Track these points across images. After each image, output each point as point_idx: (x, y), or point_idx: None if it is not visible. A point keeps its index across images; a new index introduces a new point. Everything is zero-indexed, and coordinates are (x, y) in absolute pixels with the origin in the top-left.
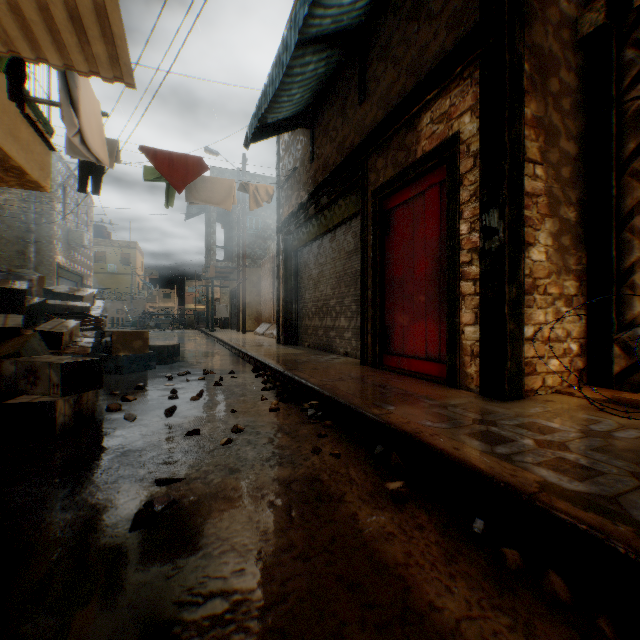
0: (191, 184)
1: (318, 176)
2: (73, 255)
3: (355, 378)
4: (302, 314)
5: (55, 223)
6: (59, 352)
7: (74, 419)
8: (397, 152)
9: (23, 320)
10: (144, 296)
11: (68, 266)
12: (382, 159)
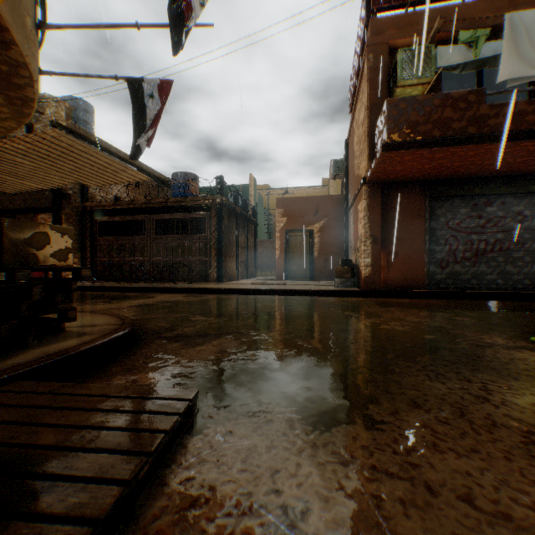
0: None
1: None
2: None
3: None
4: None
5: None
6: None
7: None
8: (31, 220)
9: None
10: None
11: None
12: (25, 218)
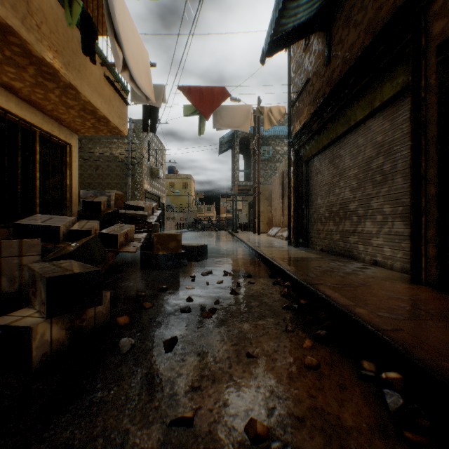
0: (217, 114)
1: (336, 75)
2: (153, 184)
3: (436, 316)
4: (313, 219)
5: (143, 164)
6: (114, 250)
7: (69, 340)
8: None
9: (95, 224)
10: (195, 209)
11: (150, 191)
12: None
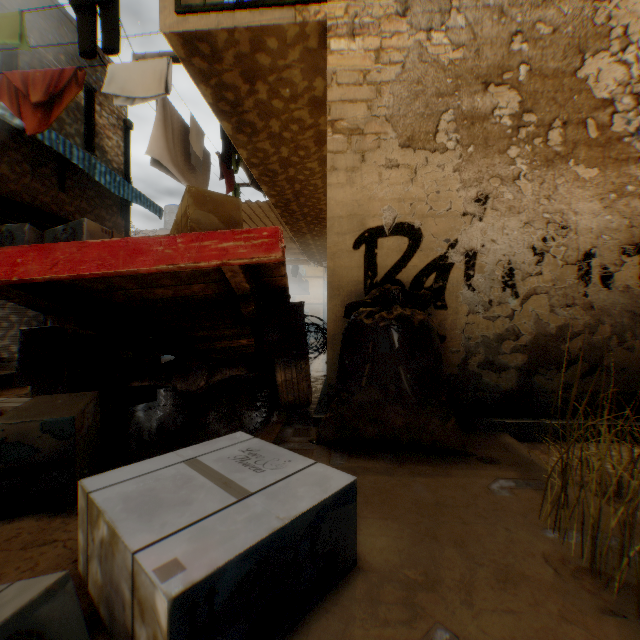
0: None
1: None
2: None
3: None
4: None
5: None
6: None
7: None
8: None
9: None
10: None
11: None
12: None
